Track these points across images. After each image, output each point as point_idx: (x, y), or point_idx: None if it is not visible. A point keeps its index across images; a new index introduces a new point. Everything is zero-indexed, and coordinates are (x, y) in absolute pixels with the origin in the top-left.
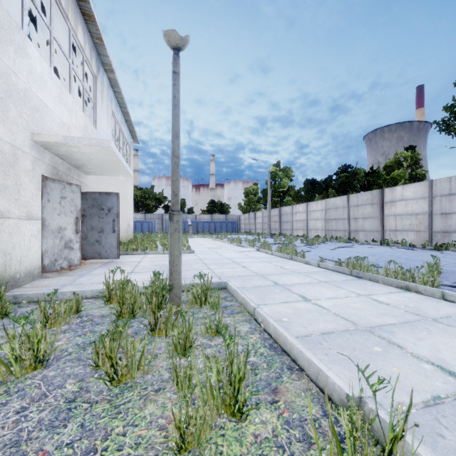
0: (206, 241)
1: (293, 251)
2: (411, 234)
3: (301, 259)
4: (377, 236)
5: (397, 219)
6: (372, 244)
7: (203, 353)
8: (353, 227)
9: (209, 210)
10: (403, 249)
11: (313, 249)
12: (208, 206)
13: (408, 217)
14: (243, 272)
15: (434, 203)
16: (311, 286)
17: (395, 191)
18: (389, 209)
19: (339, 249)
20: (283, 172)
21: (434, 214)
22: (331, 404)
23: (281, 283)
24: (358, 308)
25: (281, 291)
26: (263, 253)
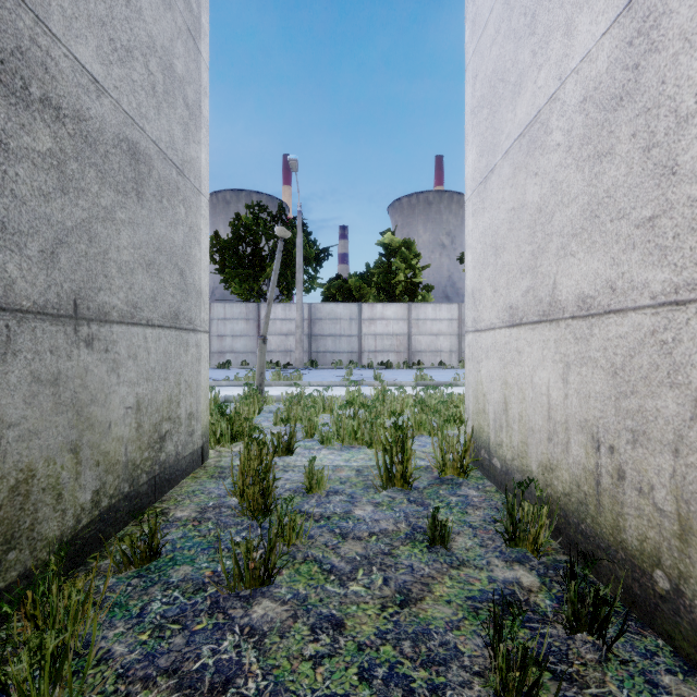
0: None
1: None
2: None
3: None
4: None
5: None
6: None
7: (349, 392)
8: None
9: None
10: None
11: None
12: None
13: None
14: None
15: (213, 325)
16: None
17: None
18: None
19: None
20: None
21: (212, 335)
22: (376, 389)
23: (235, 395)
24: None
25: None
26: None
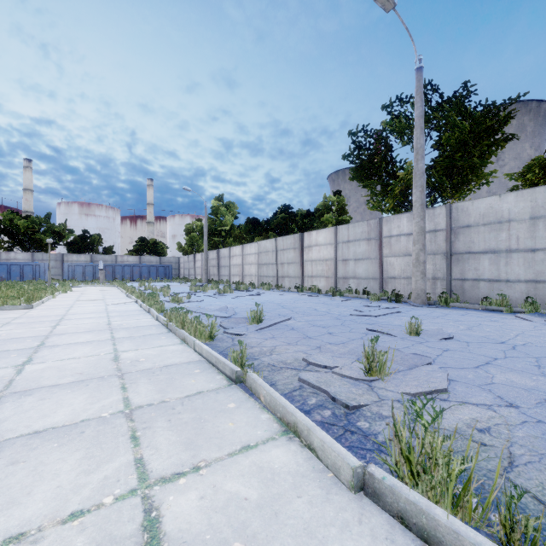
0: (99, 292)
1: (157, 302)
2: (323, 280)
3: (152, 312)
4: (299, 282)
5: (313, 265)
6: (292, 290)
7: None
8: (280, 273)
9: (138, 250)
10: (307, 296)
11: (213, 299)
12: (136, 245)
13: (321, 263)
14: (33, 333)
15: (338, 249)
16: (79, 346)
17: (311, 236)
18: (307, 254)
19: (242, 298)
20: (226, 208)
21: (338, 260)
22: None
23: (50, 344)
24: (67, 368)
25: (20, 355)
26: (137, 305)
